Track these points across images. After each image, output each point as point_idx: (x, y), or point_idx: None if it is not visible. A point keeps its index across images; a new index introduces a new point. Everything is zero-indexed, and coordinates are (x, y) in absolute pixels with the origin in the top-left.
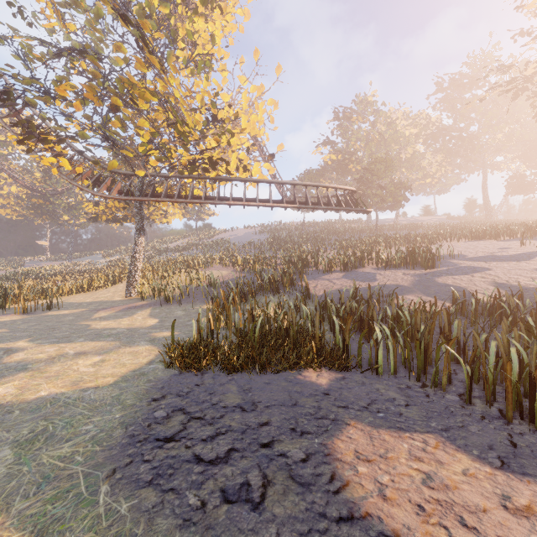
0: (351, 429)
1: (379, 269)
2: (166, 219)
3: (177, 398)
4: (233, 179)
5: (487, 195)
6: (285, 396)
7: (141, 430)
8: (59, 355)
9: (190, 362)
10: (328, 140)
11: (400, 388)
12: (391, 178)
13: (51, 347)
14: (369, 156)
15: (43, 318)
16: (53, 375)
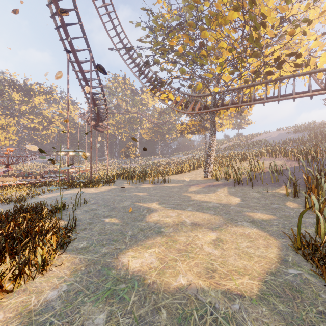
0: None
1: None
2: (221, 128)
3: None
4: (296, 76)
5: None
6: None
7: None
8: (179, 222)
9: None
10: None
11: None
12: None
13: (172, 212)
14: None
15: (162, 187)
16: (183, 248)
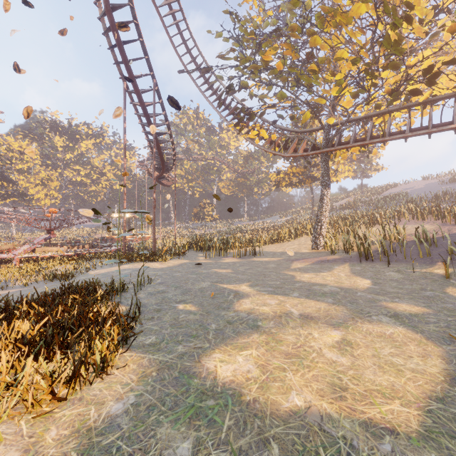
0: None
1: None
2: (336, 178)
3: None
4: None
5: None
6: None
7: None
8: (283, 312)
9: None
10: None
11: None
12: None
13: (271, 298)
14: None
15: (252, 263)
16: (292, 352)
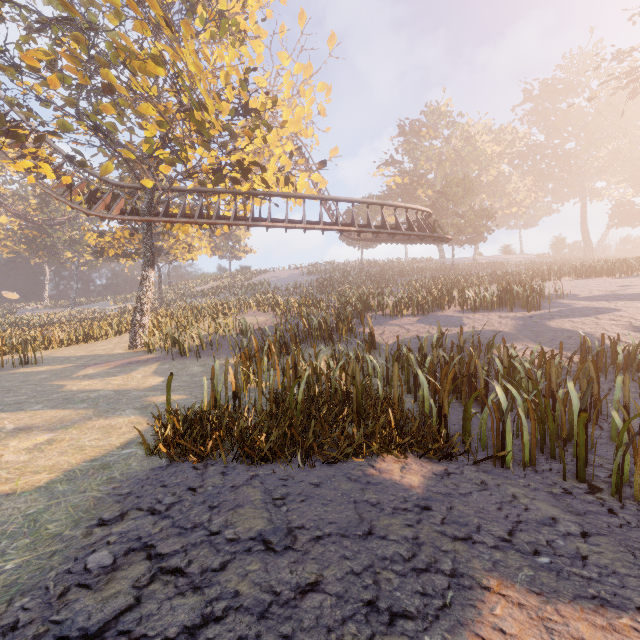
0: (498, 602)
1: (465, 312)
2: (190, 254)
3: (147, 517)
4: (272, 195)
5: (587, 228)
6: (349, 513)
7: (40, 606)
8: None
9: (187, 444)
10: (392, 160)
11: (554, 495)
12: (470, 204)
13: None
14: (443, 178)
15: (6, 376)
16: None
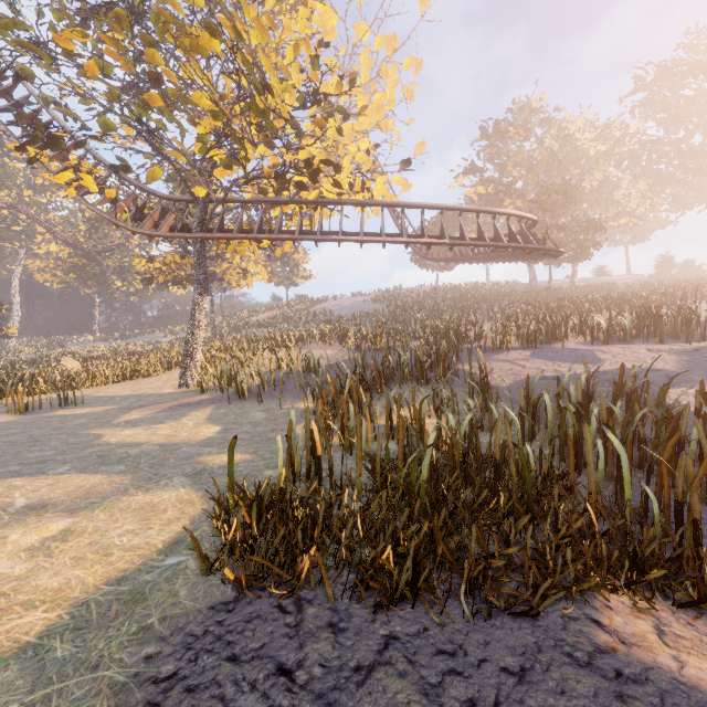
0: None
1: (593, 344)
2: (245, 280)
3: None
4: (344, 203)
5: None
6: None
7: None
8: None
9: (267, 562)
10: (472, 167)
11: None
12: (572, 215)
13: None
14: (535, 186)
15: (40, 421)
16: None
